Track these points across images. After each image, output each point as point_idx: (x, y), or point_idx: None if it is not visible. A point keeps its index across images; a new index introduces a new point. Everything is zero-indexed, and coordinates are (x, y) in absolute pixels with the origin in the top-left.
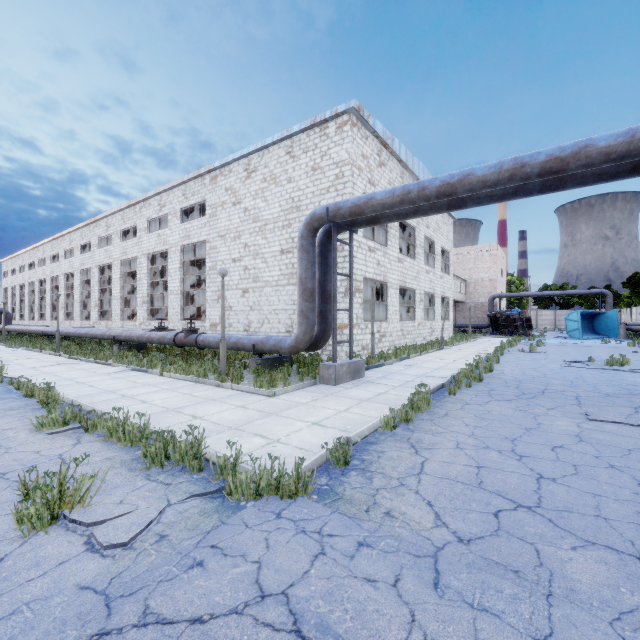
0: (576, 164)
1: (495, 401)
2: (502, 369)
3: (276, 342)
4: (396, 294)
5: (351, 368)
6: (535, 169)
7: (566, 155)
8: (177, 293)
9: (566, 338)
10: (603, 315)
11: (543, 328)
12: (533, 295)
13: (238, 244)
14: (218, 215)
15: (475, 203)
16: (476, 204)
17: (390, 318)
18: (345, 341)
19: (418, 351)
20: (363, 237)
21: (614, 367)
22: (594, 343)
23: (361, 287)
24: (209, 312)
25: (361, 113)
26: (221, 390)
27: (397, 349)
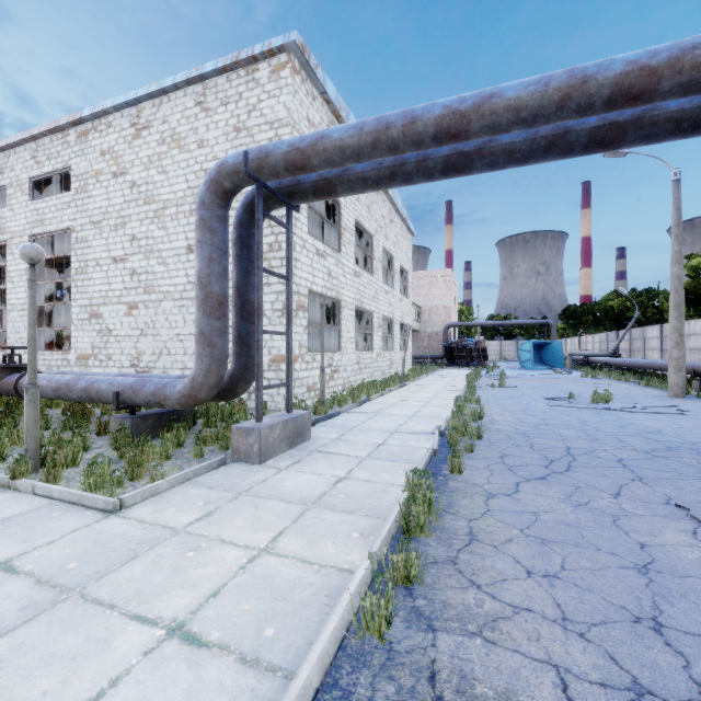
0: (673, 81)
1: (526, 483)
2: (490, 414)
3: (157, 388)
4: (352, 317)
5: (289, 429)
6: (605, 88)
7: (660, 62)
8: (23, 308)
9: (519, 369)
10: (550, 345)
11: (492, 359)
12: (486, 324)
13: (121, 236)
14: (89, 191)
15: (486, 163)
16: (487, 165)
17: (344, 347)
18: (279, 384)
19: (379, 390)
20: (309, 234)
21: (601, 405)
22: (549, 374)
23: (306, 304)
24: (75, 338)
25: (306, 56)
26: (3, 499)
27: (354, 389)
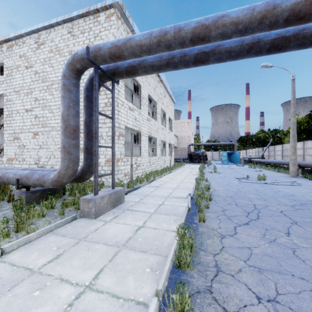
0: None
1: (239, 227)
2: (212, 186)
3: (40, 176)
4: (146, 140)
5: (112, 198)
6: (285, 11)
7: None
8: None
9: (221, 164)
10: (234, 153)
11: (208, 159)
12: (206, 144)
13: (30, 98)
14: (13, 75)
15: (216, 58)
16: (217, 59)
17: (143, 154)
18: (107, 174)
19: (159, 174)
20: (125, 99)
21: (262, 181)
22: (234, 166)
23: (124, 133)
24: (6, 149)
25: (124, 10)
26: None
27: (147, 174)
